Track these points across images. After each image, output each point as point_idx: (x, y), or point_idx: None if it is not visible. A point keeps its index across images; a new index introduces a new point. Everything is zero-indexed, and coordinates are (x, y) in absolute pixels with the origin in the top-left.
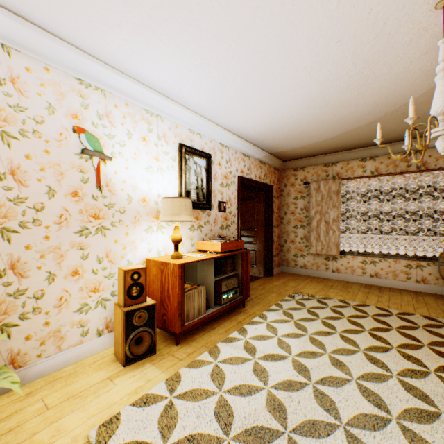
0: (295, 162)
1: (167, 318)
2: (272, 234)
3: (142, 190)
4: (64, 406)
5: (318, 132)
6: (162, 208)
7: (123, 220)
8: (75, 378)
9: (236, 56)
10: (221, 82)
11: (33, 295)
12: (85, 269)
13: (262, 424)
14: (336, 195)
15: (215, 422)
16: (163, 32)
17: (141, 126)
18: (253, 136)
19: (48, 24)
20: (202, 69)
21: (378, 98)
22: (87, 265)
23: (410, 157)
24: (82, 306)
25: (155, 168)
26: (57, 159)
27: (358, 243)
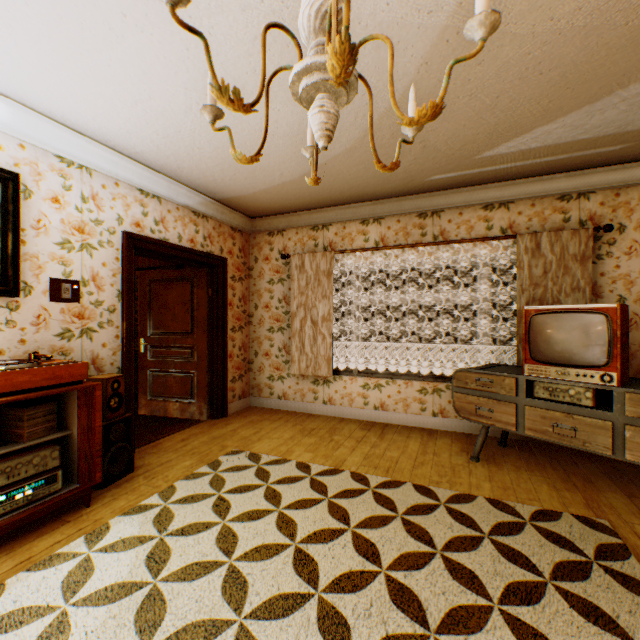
0: (269, 221)
1: None
2: (225, 344)
3: None
4: None
5: (270, 159)
6: None
7: None
8: None
9: None
10: None
11: None
12: None
13: None
14: (327, 277)
15: None
16: None
17: None
18: (150, 154)
19: None
20: None
21: None
22: None
23: (426, 221)
24: None
25: None
26: None
27: (359, 356)
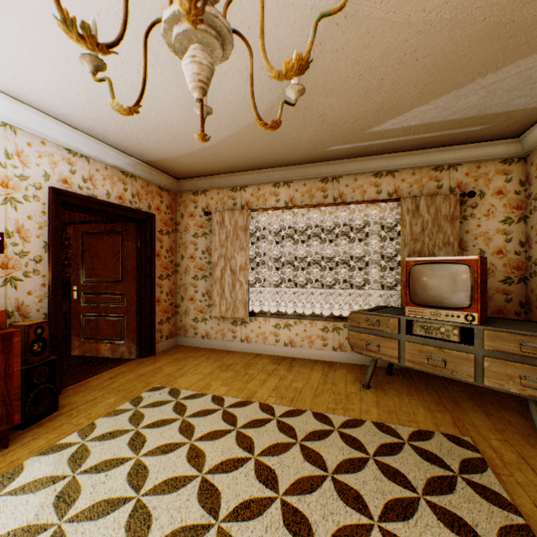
0: (194, 182)
1: None
2: (153, 290)
3: None
4: None
5: (189, 126)
6: None
7: None
8: None
9: None
10: None
11: None
12: None
13: None
14: (244, 232)
15: None
16: None
17: None
18: (75, 116)
19: None
20: None
21: (241, 63)
22: None
23: (327, 185)
24: None
25: None
26: None
27: (272, 300)
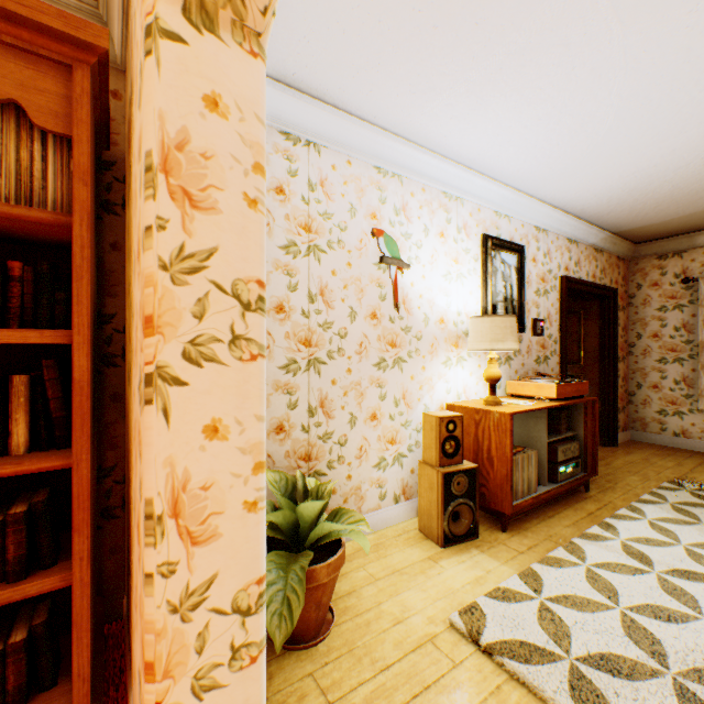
0: (660, 244)
1: (486, 490)
2: (614, 373)
3: (439, 307)
4: (394, 581)
5: None
6: (474, 332)
7: (419, 350)
8: (386, 550)
9: (617, 91)
10: (572, 133)
11: (337, 440)
12: (382, 413)
13: None
14: None
15: (632, 646)
16: (509, 83)
17: (438, 217)
18: (592, 208)
19: (359, 108)
20: (548, 121)
21: None
22: (384, 408)
23: None
24: (380, 461)
25: (453, 275)
26: (358, 272)
27: None
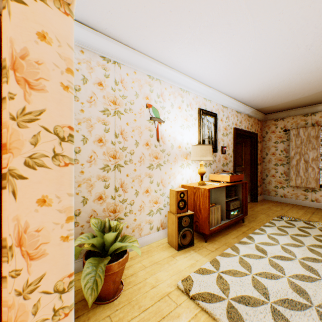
0: (275, 114)
1: (198, 223)
2: (256, 170)
3: (178, 140)
4: (154, 267)
5: (302, 90)
6: (193, 152)
7: (169, 160)
8: (152, 253)
9: (252, 46)
10: (235, 64)
11: (129, 202)
12: (151, 189)
13: (291, 298)
14: (315, 139)
15: (255, 291)
16: (206, 40)
17: (178, 99)
18: (246, 98)
19: (139, 47)
20: (224, 58)
21: None
22: (152, 187)
23: None
24: (150, 212)
25: (185, 126)
26: (139, 124)
27: None
